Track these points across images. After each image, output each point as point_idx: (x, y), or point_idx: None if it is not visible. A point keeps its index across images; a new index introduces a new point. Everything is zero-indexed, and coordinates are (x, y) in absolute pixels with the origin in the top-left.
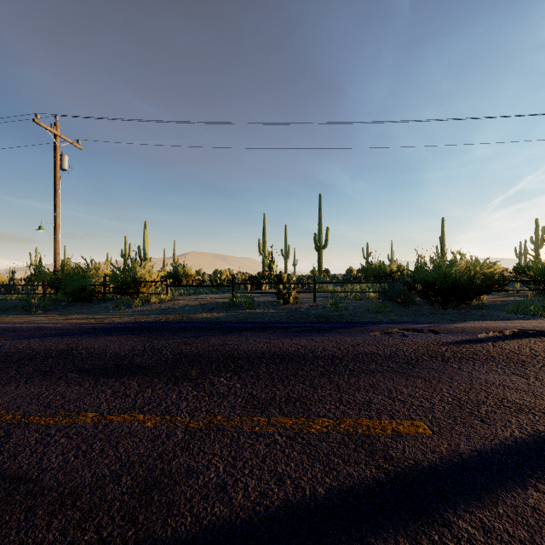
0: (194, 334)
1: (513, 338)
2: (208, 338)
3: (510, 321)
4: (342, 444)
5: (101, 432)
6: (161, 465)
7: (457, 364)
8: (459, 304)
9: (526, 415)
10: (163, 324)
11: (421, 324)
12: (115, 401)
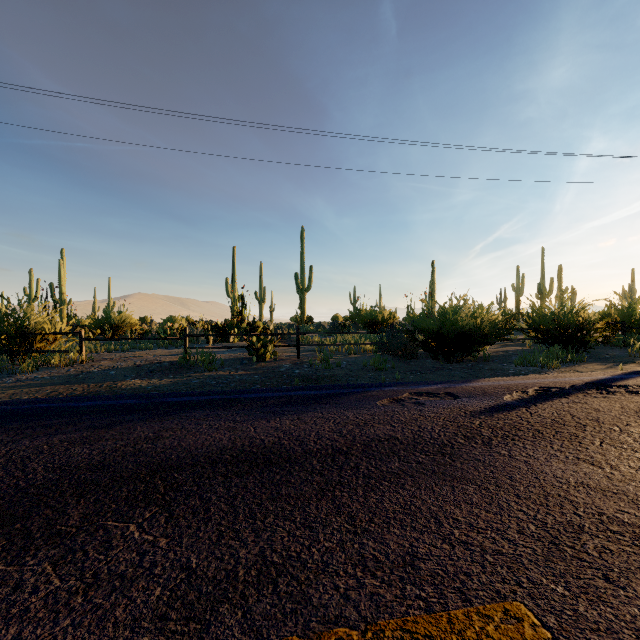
0: (108, 419)
1: (542, 400)
2: (130, 427)
3: (525, 376)
4: None
5: None
6: None
7: (505, 448)
8: (465, 356)
9: None
10: (59, 404)
11: (433, 385)
12: None
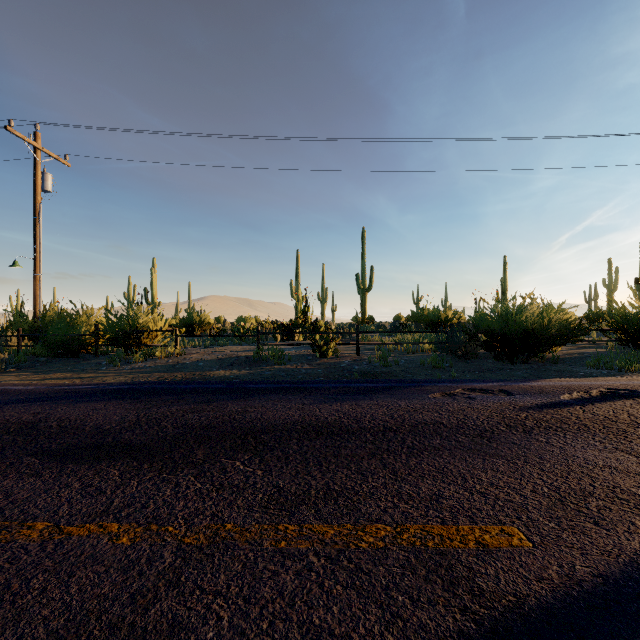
0: (206, 398)
1: (603, 400)
2: (223, 404)
3: (594, 378)
4: (407, 568)
5: (50, 556)
6: (131, 616)
7: (544, 436)
8: (530, 357)
9: None
10: (168, 385)
11: (489, 383)
12: (81, 501)
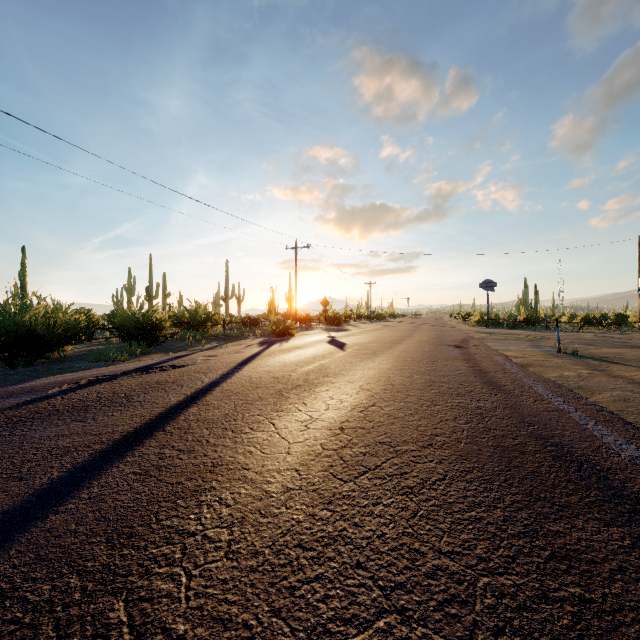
0: None
1: (86, 386)
2: None
3: (90, 370)
4: None
5: None
6: None
7: (10, 430)
8: (36, 359)
9: (71, 455)
10: None
11: None
12: None
